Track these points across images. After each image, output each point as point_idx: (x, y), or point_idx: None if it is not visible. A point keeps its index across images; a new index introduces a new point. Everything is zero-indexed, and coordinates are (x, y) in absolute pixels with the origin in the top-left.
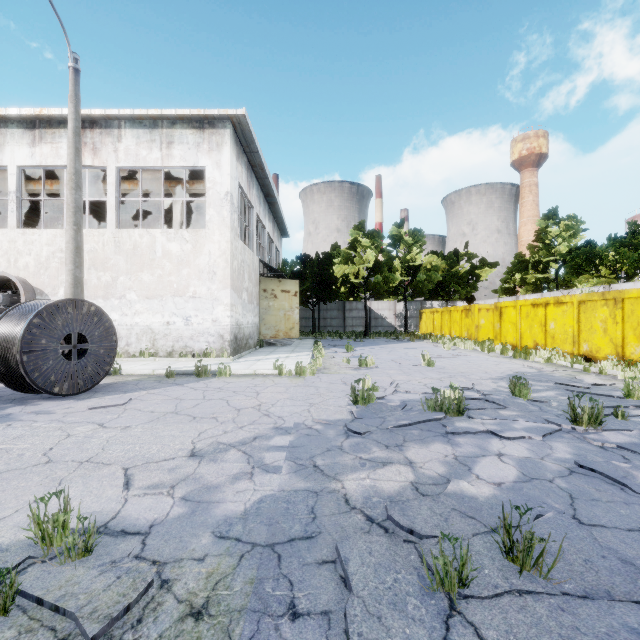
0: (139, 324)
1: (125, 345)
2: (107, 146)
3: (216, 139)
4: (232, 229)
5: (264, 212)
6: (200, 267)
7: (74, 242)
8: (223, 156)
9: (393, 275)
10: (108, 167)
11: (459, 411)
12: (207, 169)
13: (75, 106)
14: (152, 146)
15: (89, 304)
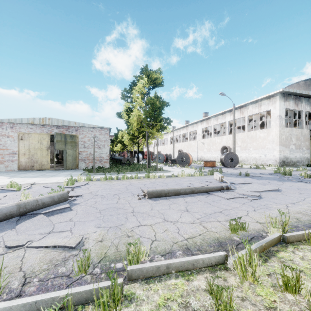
0: (252, 156)
1: (249, 162)
2: (245, 111)
3: (274, 100)
4: (280, 126)
5: None
6: (269, 140)
7: (233, 140)
8: (276, 104)
9: None
10: (245, 116)
11: (290, 175)
12: (271, 110)
13: (233, 114)
14: (256, 108)
15: (233, 153)
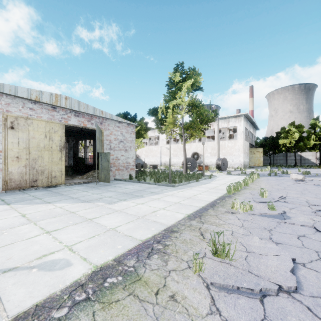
0: None
1: None
2: (215, 124)
3: (240, 119)
4: (243, 139)
5: (250, 127)
6: (236, 148)
7: (218, 148)
8: (241, 123)
9: (308, 142)
10: (215, 128)
11: (287, 173)
12: (237, 126)
13: (218, 126)
14: (224, 123)
15: (225, 158)
